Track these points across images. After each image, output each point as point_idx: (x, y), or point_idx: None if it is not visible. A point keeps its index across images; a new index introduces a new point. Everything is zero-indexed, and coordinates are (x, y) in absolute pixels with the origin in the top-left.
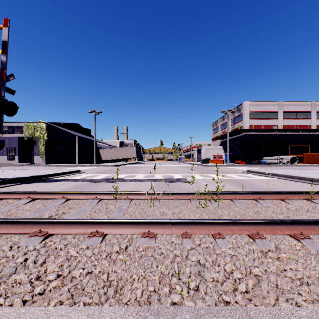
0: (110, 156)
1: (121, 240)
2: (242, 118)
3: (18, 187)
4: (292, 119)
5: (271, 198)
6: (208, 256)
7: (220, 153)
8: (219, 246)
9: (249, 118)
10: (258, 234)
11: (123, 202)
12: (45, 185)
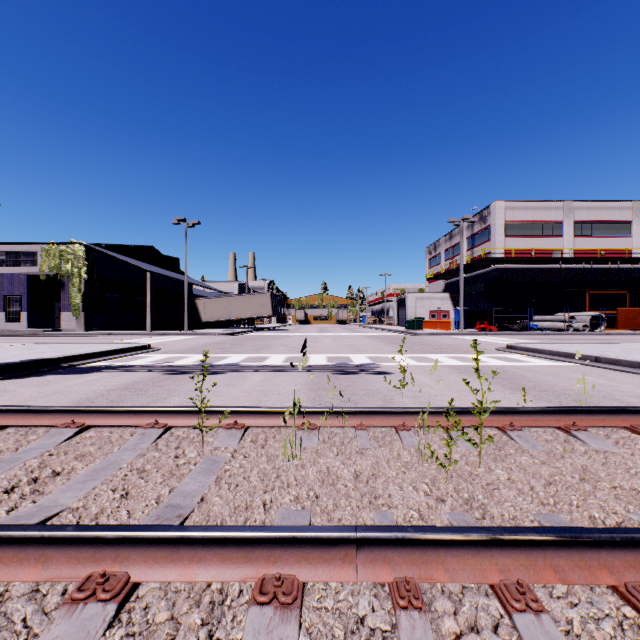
0: (219, 314)
1: (184, 613)
2: (491, 236)
3: None
4: (594, 237)
5: (605, 425)
6: None
7: (444, 307)
8: None
9: (504, 235)
10: None
11: (224, 435)
12: (57, 381)
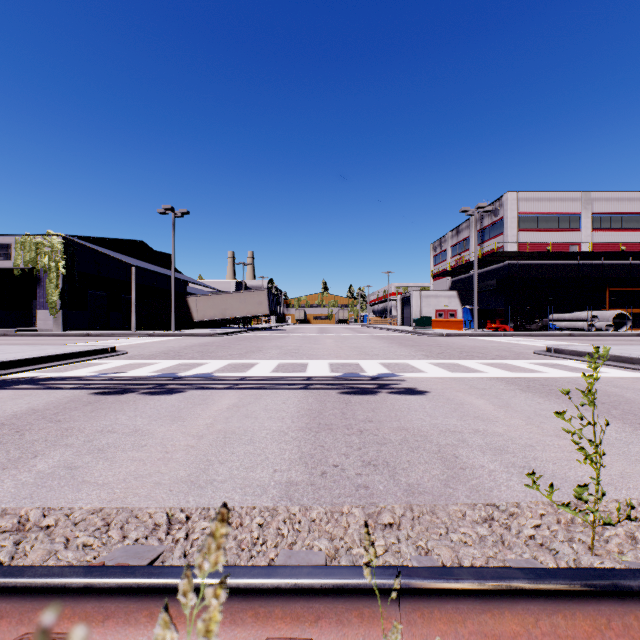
0: (212, 313)
1: None
2: (503, 230)
3: None
4: (613, 231)
5: None
6: None
7: (452, 306)
8: None
9: (518, 229)
10: None
11: None
12: None
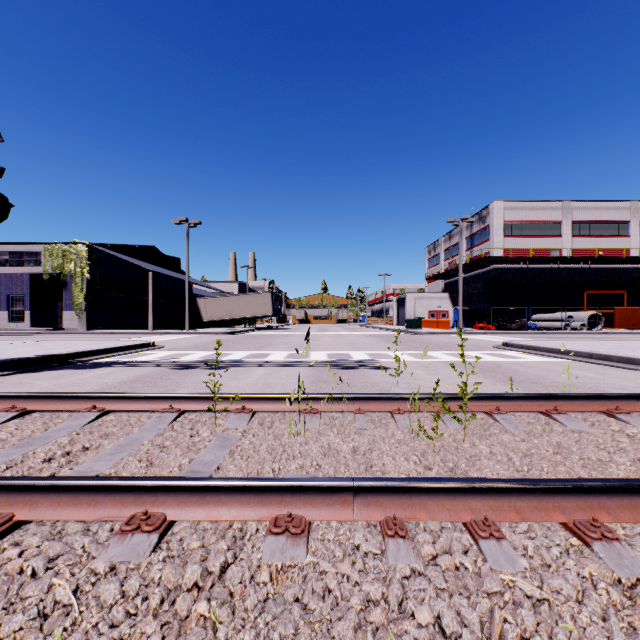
0: (220, 314)
1: (213, 542)
2: (490, 236)
3: (9, 380)
4: (591, 237)
5: (583, 409)
6: (465, 608)
7: (444, 307)
8: (492, 566)
9: (503, 235)
10: (598, 524)
11: (234, 418)
12: (69, 375)
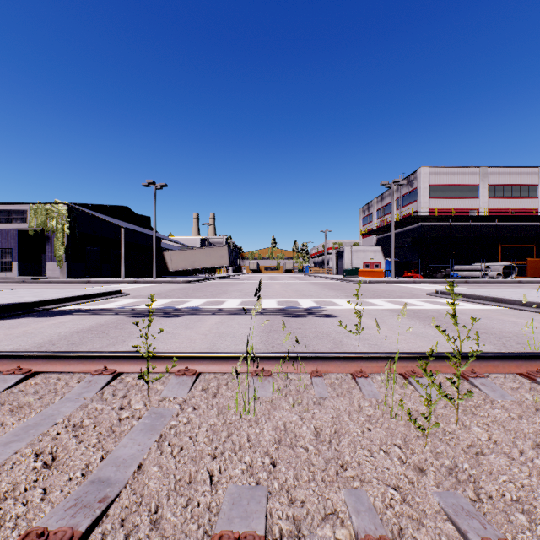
0: (184, 265)
1: None
2: (417, 198)
3: None
4: (505, 199)
5: None
6: None
7: (377, 258)
8: None
9: (428, 197)
10: None
11: (174, 383)
12: (28, 323)
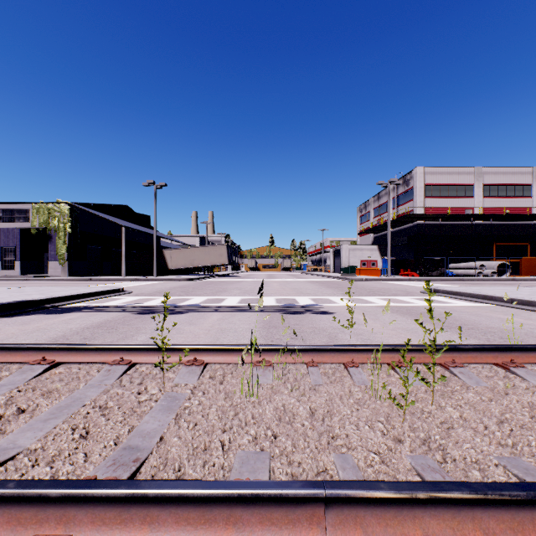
0: (183, 263)
1: None
2: (413, 197)
3: None
4: (500, 198)
5: None
6: None
7: (373, 257)
8: None
9: (424, 196)
10: None
11: (184, 372)
12: (39, 320)
